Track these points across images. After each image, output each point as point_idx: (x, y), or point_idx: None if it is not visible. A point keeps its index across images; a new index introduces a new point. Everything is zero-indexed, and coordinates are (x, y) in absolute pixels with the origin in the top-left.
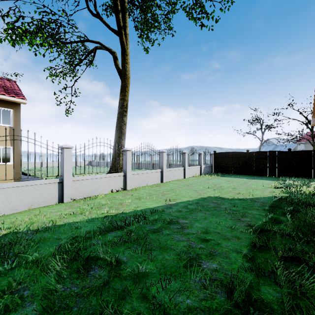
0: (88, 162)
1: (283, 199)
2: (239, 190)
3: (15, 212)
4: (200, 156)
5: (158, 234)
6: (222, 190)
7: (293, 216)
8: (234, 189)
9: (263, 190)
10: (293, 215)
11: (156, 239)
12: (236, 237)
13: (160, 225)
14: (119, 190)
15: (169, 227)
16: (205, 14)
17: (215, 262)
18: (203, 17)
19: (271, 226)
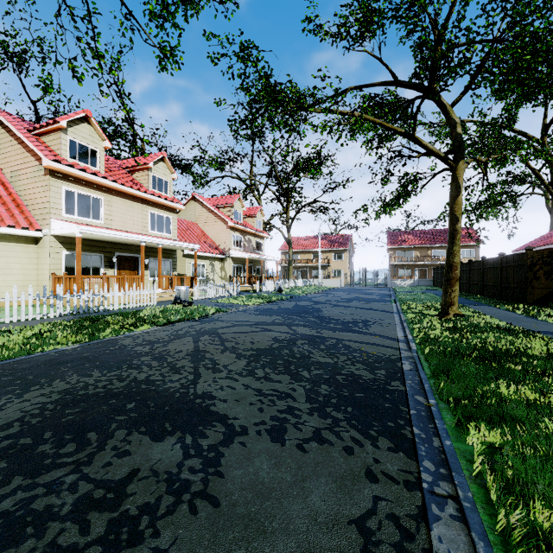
0: None
1: None
2: None
3: None
4: None
5: None
6: None
7: None
8: None
9: None
10: None
11: None
12: None
13: None
14: None
15: None
16: None
17: None
18: None
19: None
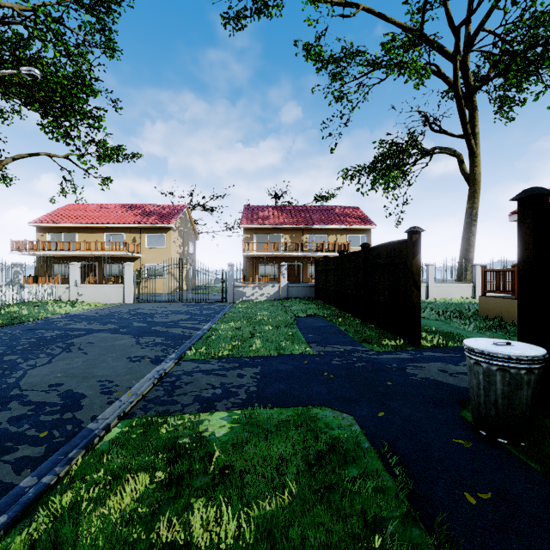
0: None
1: None
2: None
3: None
4: None
5: None
6: None
7: None
8: None
9: None
10: None
11: None
12: None
13: None
14: (468, 298)
15: None
16: None
17: None
18: None
19: None
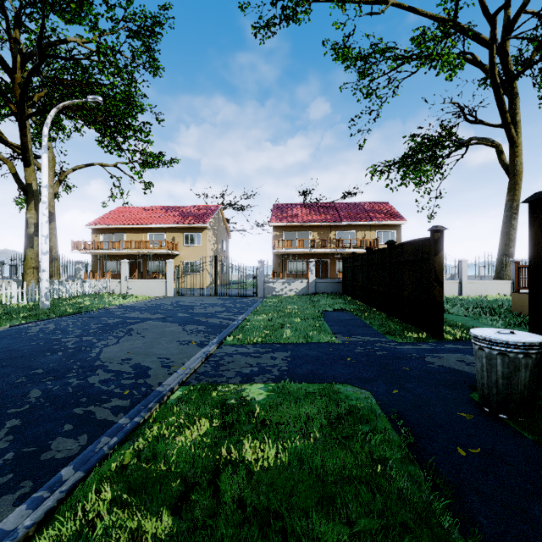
0: (448, 276)
1: None
2: None
3: None
4: None
5: None
6: None
7: None
8: None
9: None
10: None
11: None
12: None
13: None
14: (506, 295)
15: None
16: None
17: None
18: None
19: None
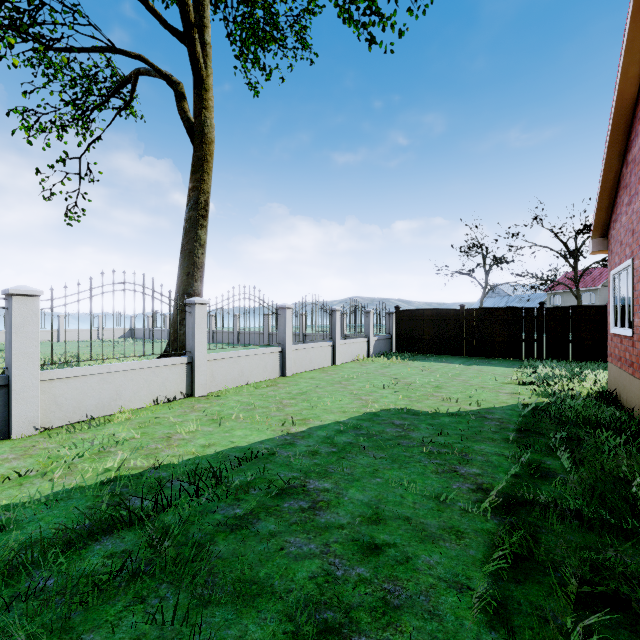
0: (126, 330)
1: (542, 412)
2: (449, 392)
3: None
4: (366, 318)
5: (243, 536)
6: (412, 393)
7: (572, 456)
8: (438, 388)
9: (497, 390)
10: (570, 452)
11: (234, 556)
12: (451, 531)
13: (257, 501)
14: (176, 399)
15: (278, 506)
16: (378, 15)
17: (400, 639)
18: (373, 24)
19: (535, 493)
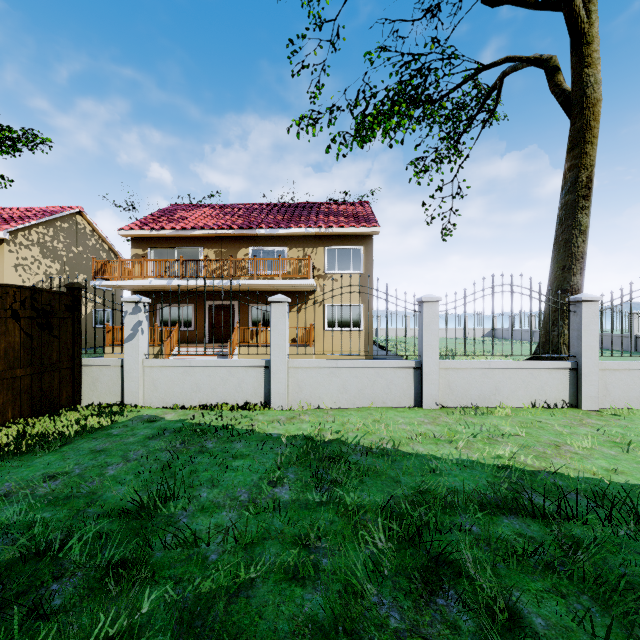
0: (487, 329)
1: None
2: None
3: (353, 407)
4: None
5: None
6: None
7: None
8: None
9: None
10: None
11: None
12: None
13: None
14: (556, 407)
15: None
16: None
17: None
18: None
19: None
